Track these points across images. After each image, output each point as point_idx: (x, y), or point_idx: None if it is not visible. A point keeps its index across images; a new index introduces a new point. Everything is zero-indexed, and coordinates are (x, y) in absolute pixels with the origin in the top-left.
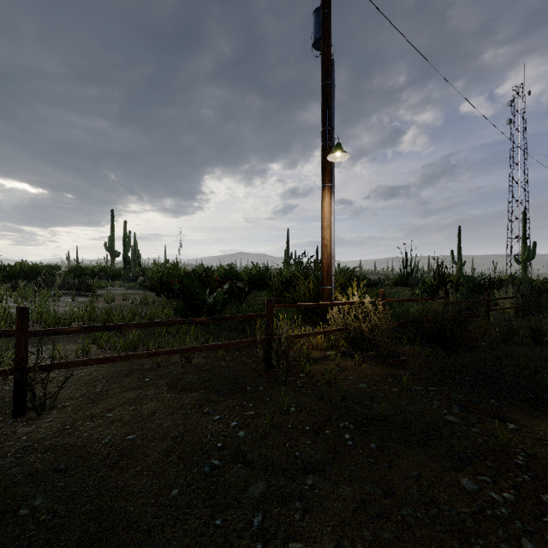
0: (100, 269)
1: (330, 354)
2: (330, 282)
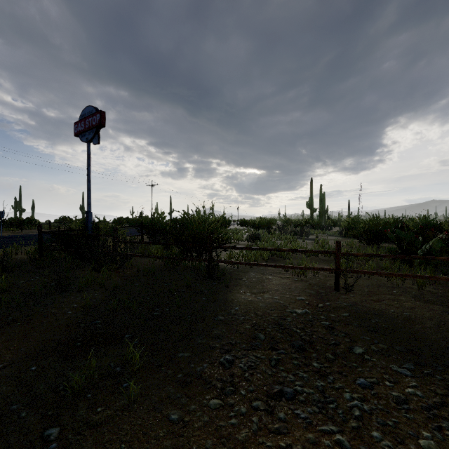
0: (305, 221)
1: None
2: None
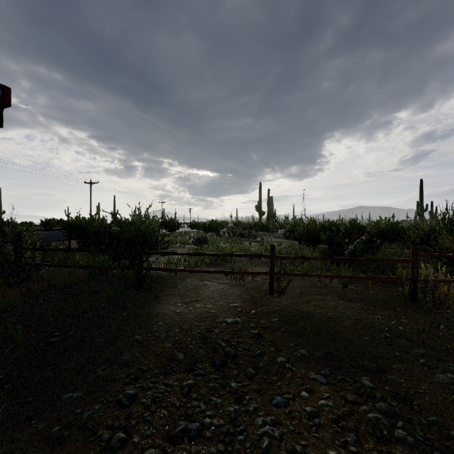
0: (254, 224)
1: None
2: None
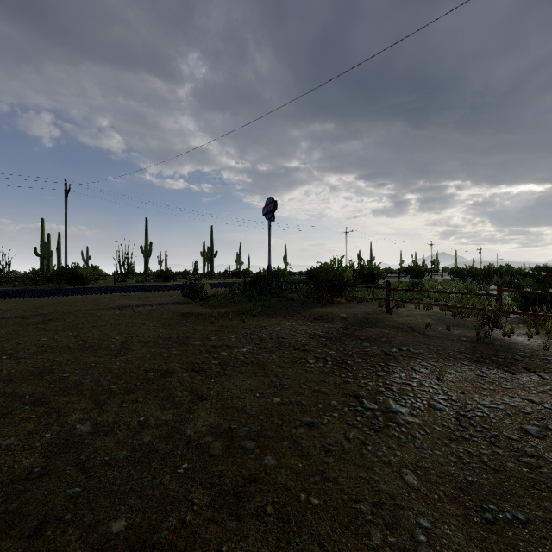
0: None
1: None
2: None
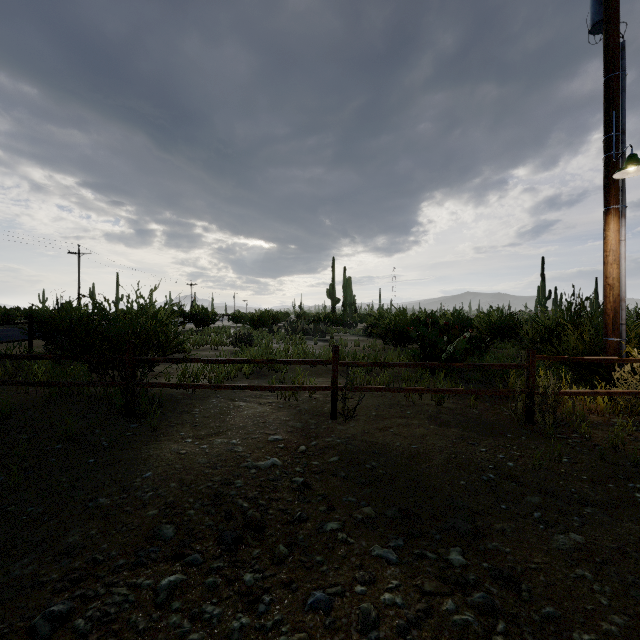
0: (324, 315)
1: (617, 420)
2: (619, 333)
